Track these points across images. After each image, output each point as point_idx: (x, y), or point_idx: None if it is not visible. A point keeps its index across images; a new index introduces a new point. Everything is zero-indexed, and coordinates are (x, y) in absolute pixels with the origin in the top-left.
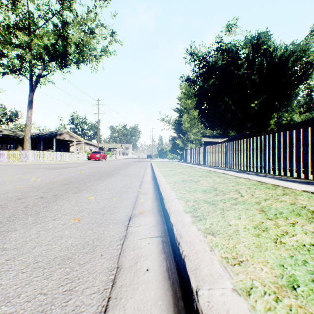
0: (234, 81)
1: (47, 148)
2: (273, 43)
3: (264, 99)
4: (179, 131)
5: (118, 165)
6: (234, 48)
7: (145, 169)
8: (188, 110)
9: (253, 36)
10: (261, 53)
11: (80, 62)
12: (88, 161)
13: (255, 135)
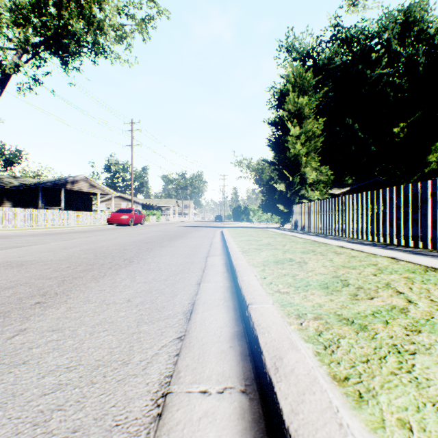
0: (363, 90)
1: (54, 205)
2: (434, 21)
3: (417, 119)
4: (281, 165)
5: (127, 244)
6: (361, 36)
7: (197, 291)
8: (299, 120)
9: (397, 10)
10: (412, 40)
11: (98, 53)
12: (105, 226)
13: (400, 182)
